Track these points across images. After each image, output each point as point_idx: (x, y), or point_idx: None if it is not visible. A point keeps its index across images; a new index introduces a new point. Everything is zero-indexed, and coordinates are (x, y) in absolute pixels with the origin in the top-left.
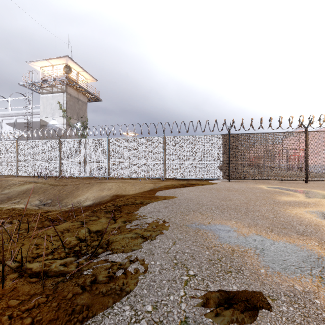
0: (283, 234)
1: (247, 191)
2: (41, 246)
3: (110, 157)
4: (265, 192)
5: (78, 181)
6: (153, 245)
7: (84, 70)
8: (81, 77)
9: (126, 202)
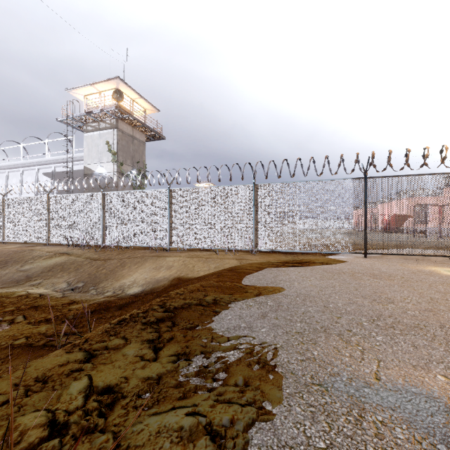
0: None
1: (413, 280)
2: None
3: (173, 217)
4: None
5: (127, 252)
6: None
7: (140, 96)
8: (137, 107)
9: (187, 301)
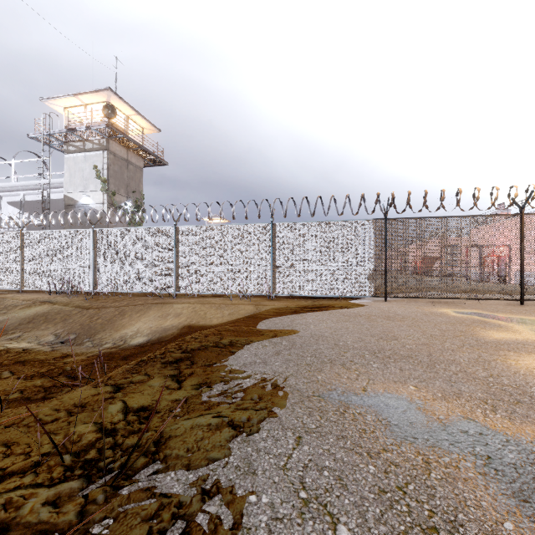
0: (520, 419)
1: (422, 320)
2: (17, 448)
3: (181, 258)
4: (455, 321)
5: (125, 299)
6: (253, 447)
7: (137, 112)
8: (133, 125)
9: (203, 343)
